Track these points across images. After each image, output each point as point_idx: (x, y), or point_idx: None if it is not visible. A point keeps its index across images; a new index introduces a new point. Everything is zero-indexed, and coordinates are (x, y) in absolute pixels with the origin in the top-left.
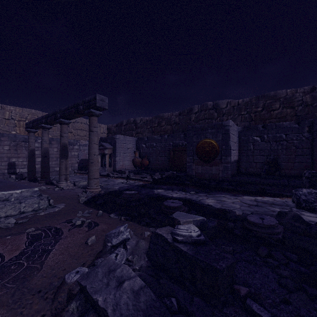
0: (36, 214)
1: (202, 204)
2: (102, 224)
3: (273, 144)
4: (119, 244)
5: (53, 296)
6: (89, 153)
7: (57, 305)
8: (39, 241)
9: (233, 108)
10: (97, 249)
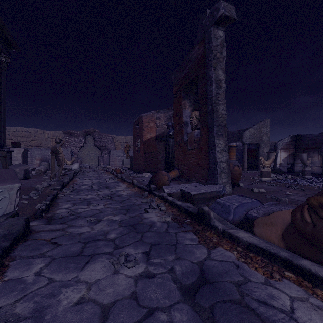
0: None
1: None
2: None
3: None
4: None
5: None
6: None
7: None
8: None
9: None
10: None
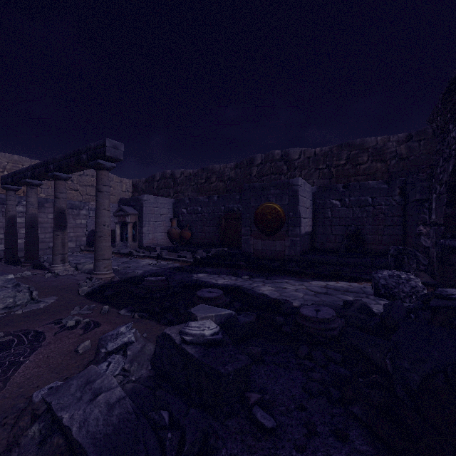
0: (10, 313)
1: (254, 293)
2: (106, 324)
3: (356, 210)
4: (117, 350)
5: (15, 422)
6: (96, 223)
7: (17, 432)
8: (8, 351)
9: (308, 159)
10: (90, 359)
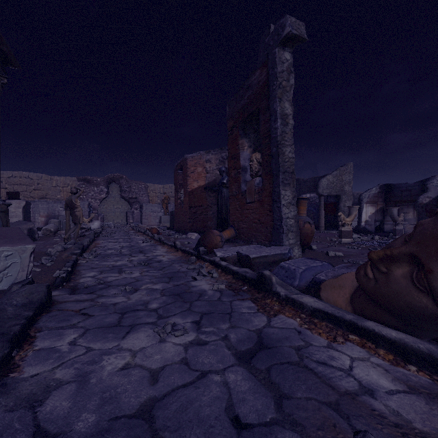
0: None
1: None
2: None
3: None
4: None
5: None
6: None
7: None
8: None
9: None
10: None
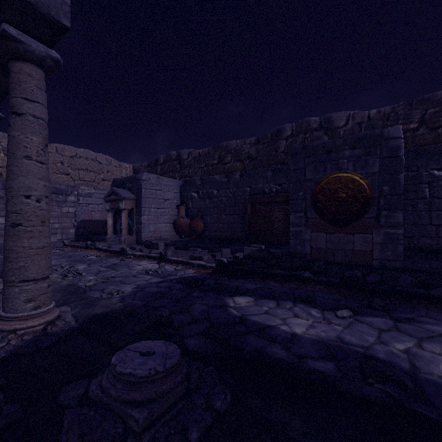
0: None
1: None
2: None
3: None
4: None
5: None
6: (6, 190)
7: None
8: None
9: (359, 126)
10: None
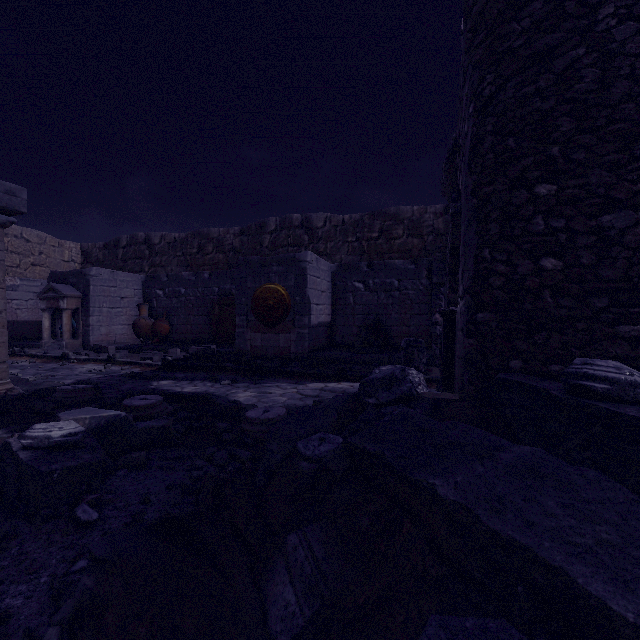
0: None
1: (225, 400)
2: None
3: (381, 295)
4: None
5: None
6: None
7: None
8: None
9: (335, 229)
10: None
